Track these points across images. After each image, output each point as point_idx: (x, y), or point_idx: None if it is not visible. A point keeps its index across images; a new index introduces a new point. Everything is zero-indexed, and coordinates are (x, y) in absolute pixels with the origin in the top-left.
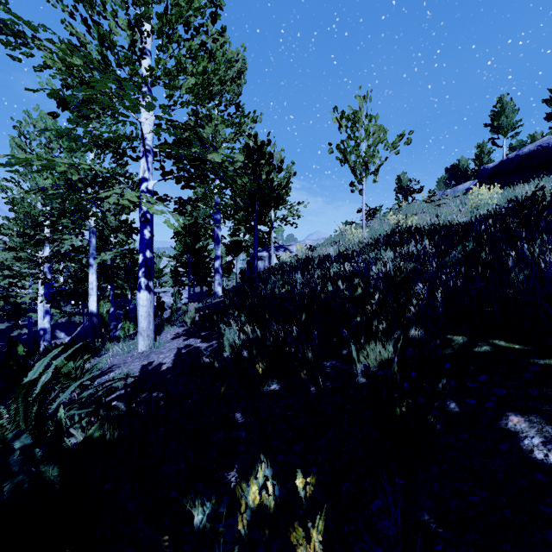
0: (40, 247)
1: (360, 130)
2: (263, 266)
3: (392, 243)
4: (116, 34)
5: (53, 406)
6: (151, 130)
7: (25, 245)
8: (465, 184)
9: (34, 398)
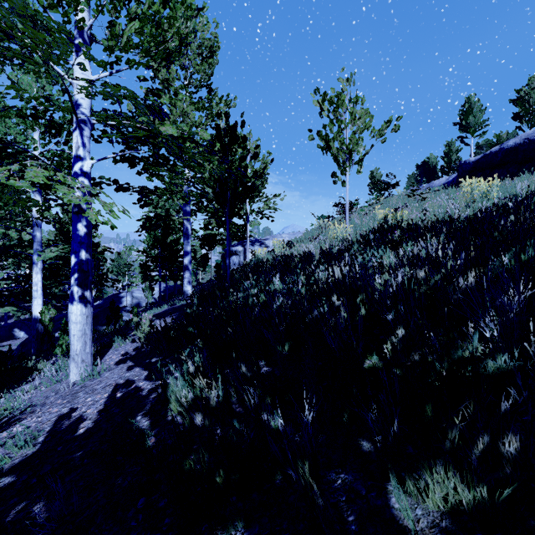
0: None
1: (343, 116)
2: (238, 262)
3: (391, 242)
4: None
5: None
6: (78, 89)
7: None
8: (441, 179)
9: None
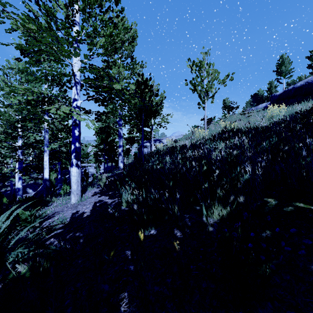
0: (16, 140)
1: (203, 72)
2: (147, 151)
3: (224, 138)
4: (57, 11)
5: (11, 243)
6: (78, 69)
7: (6, 139)
8: (262, 104)
9: None
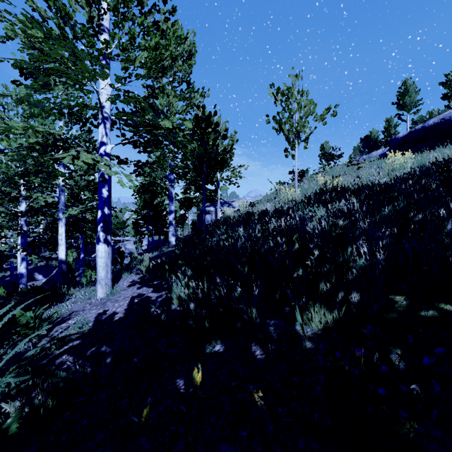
0: (18, 203)
1: (293, 104)
2: (210, 219)
3: (323, 201)
4: (75, 11)
5: None
6: (107, 98)
7: (3, 201)
8: (378, 151)
9: None
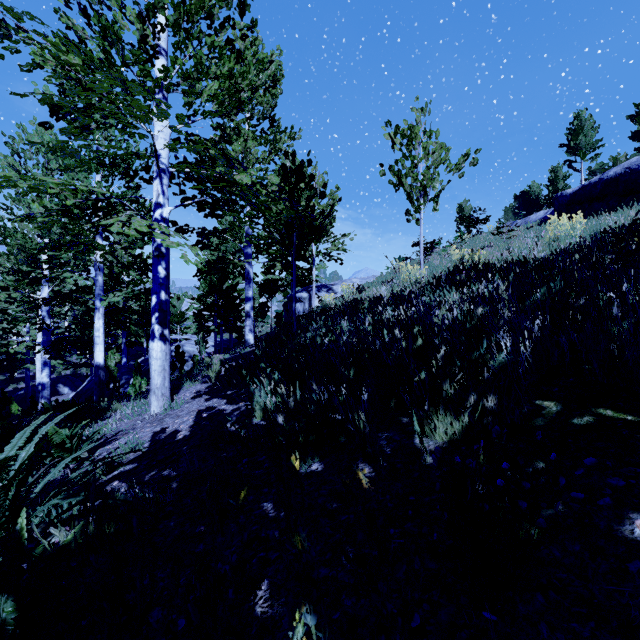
0: (38, 287)
1: (417, 149)
2: (302, 310)
3: (458, 283)
4: (123, 28)
5: (35, 490)
6: (165, 145)
7: (19, 284)
8: (538, 213)
9: (7, 482)
